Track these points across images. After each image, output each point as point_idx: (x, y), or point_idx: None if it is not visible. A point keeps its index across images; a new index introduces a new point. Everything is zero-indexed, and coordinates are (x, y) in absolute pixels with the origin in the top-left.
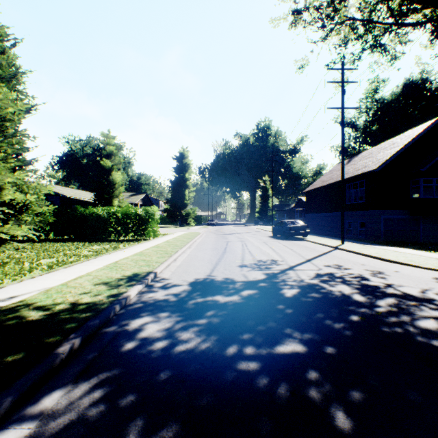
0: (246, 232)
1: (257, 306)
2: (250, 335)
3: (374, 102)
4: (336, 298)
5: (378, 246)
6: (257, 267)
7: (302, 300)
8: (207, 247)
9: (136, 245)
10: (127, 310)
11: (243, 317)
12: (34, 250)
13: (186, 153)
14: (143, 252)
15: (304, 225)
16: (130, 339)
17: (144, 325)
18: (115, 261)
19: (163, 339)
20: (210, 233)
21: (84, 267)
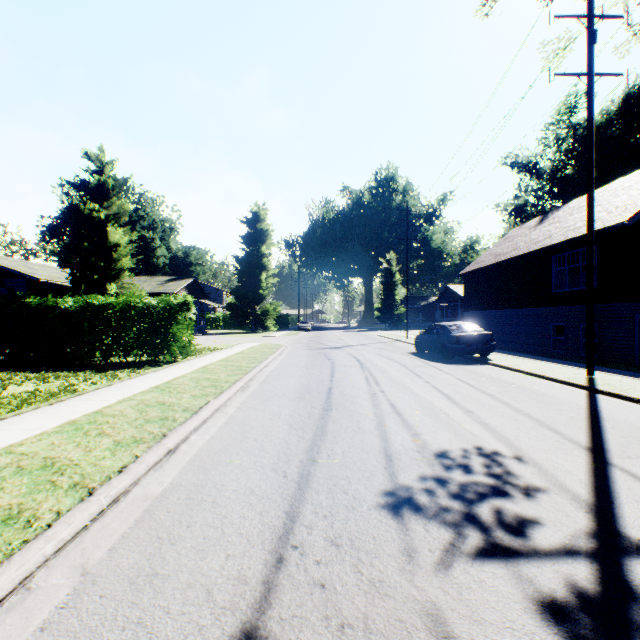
0: (364, 343)
1: None
2: None
3: (573, 126)
4: None
5: None
6: (467, 523)
7: None
8: (287, 386)
9: (121, 381)
10: None
11: None
12: None
13: (263, 213)
14: (100, 415)
15: (486, 333)
16: None
17: None
18: None
19: None
20: (300, 345)
21: None
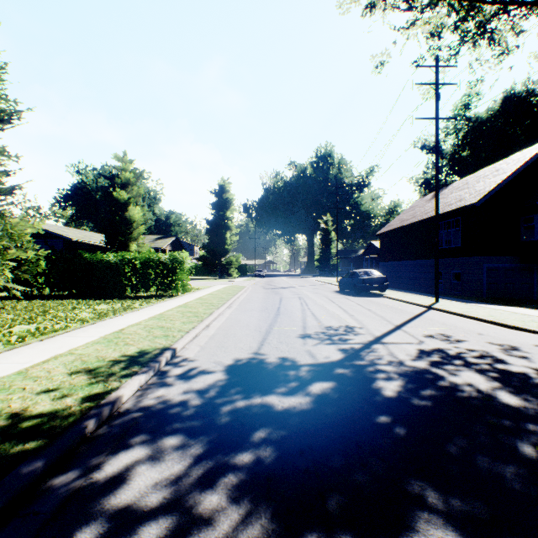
0: (304, 285)
1: (341, 418)
2: (340, 502)
3: (466, 120)
4: (471, 400)
5: (485, 304)
6: (327, 339)
7: (415, 403)
8: (254, 306)
9: (157, 303)
10: (110, 428)
11: (319, 446)
12: (14, 311)
13: (227, 186)
14: (164, 315)
15: (382, 276)
16: (92, 513)
17: (130, 469)
18: (119, 329)
19: (161, 515)
20: (257, 286)
21: (69, 340)
